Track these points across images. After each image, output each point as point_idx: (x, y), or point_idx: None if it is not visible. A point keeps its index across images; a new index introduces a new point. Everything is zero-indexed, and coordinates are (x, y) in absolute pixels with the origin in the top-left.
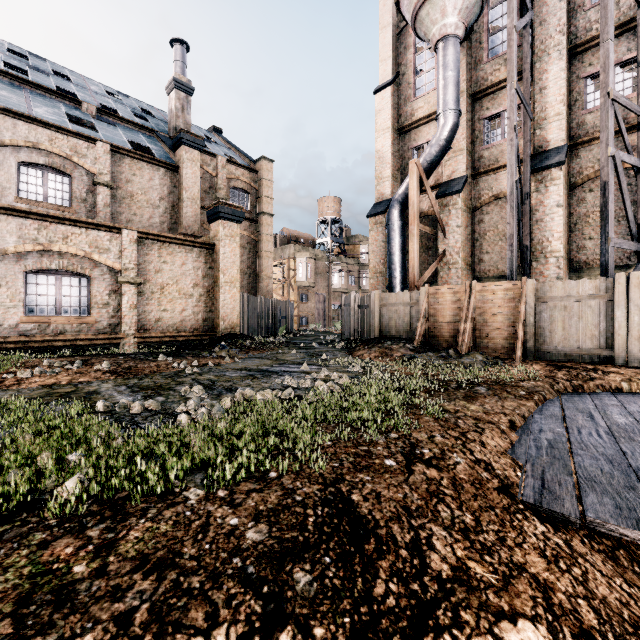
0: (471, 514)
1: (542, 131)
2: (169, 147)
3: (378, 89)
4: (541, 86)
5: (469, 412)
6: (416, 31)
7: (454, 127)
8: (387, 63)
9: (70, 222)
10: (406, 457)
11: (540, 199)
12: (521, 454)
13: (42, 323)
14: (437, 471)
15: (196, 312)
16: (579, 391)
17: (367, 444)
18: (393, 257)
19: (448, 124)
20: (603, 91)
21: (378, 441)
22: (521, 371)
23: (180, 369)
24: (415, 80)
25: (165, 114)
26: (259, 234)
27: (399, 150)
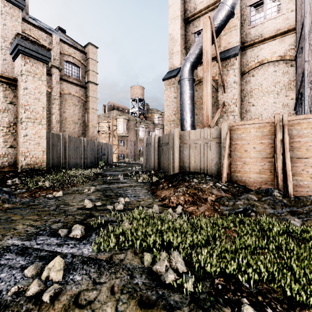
0: None
1: None
2: None
3: None
4: None
5: None
6: None
7: None
8: None
9: None
10: None
11: None
12: None
13: None
14: None
15: None
16: None
17: None
18: (185, 105)
19: None
20: None
21: None
22: None
23: None
24: None
25: None
26: (87, 96)
27: (185, 35)
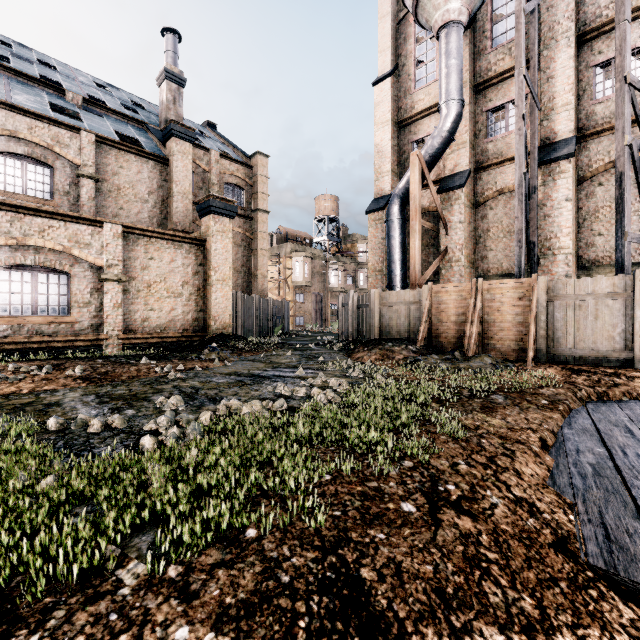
0: (530, 595)
1: (549, 122)
2: (159, 139)
3: (377, 81)
4: (548, 75)
5: (491, 428)
6: (417, 18)
7: (457, 118)
8: (386, 54)
9: (47, 214)
10: (428, 498)
11: (548, 193)
12: (565, 486)
13: (16, 323)
14: (472, 521)
15: (186, 312)
16: (604, 399)
17: (376, 478)
18: (393, 254)
19: (451, 115)
20: (619, 75)
21: (389, 473)
22: (537, 376)
23: (163, 374)
24: (415, 71)
25: (157, 108)
26: (254, 231)
27: (399, 144)
